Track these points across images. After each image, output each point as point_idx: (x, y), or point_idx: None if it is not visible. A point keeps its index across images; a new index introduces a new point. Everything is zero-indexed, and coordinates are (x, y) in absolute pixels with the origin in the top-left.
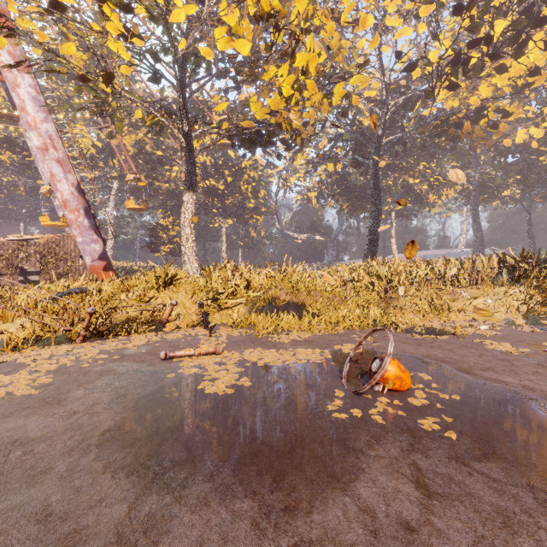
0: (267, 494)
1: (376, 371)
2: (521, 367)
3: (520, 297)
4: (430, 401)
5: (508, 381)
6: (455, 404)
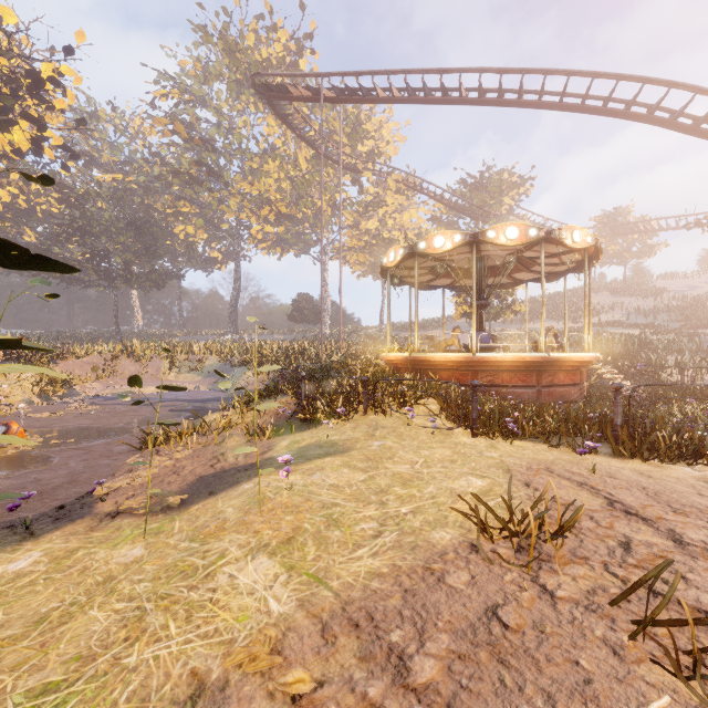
0: (29, 468)
1: (5, 432)
2: (69, 419)
3: (32, 380)
4: (45, 439)
5: (71, 425)
6: (59, 436)
